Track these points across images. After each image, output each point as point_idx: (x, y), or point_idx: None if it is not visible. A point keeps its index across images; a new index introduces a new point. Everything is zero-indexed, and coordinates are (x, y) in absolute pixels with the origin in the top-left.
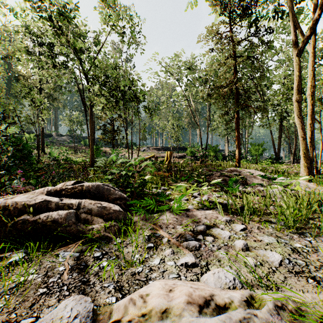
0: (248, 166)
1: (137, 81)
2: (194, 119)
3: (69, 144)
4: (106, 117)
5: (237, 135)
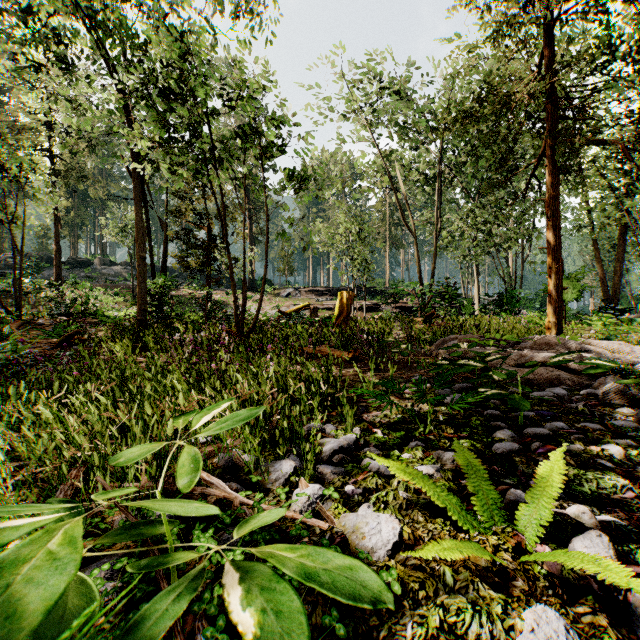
0: (567, 330)
1: (254, 81)
2: (403, 219)
3: (126, 282)
4: (164, 185)
5: (553, 237)
